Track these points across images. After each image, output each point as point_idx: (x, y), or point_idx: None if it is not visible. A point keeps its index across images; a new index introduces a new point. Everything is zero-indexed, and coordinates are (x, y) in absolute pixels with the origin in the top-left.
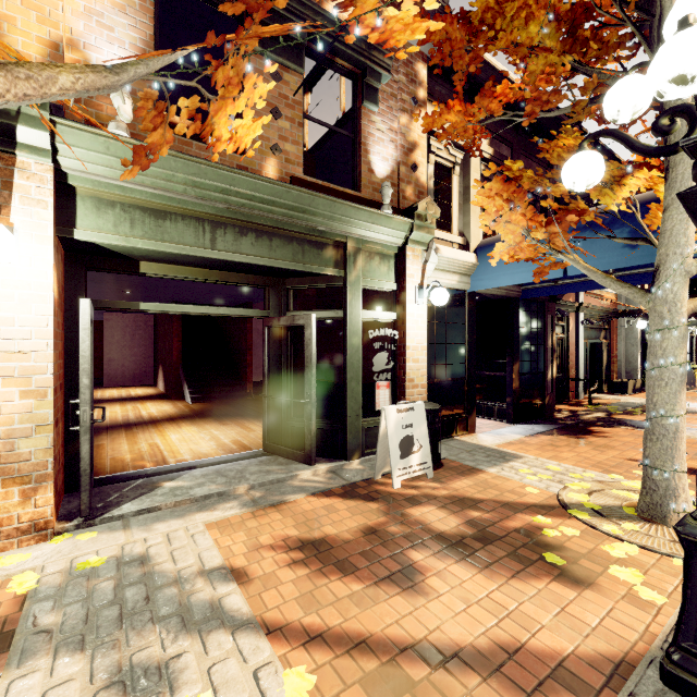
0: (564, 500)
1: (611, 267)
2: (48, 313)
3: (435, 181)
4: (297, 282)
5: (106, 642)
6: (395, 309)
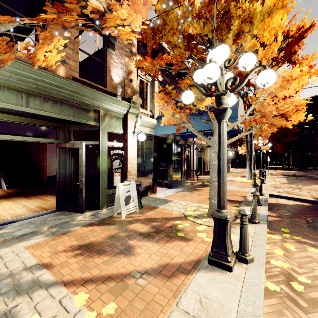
0: (186, 214)
1: (201, 129)
2: None
3: (140, 87)
4: (75, 127)
5: None
6: (123, 141)
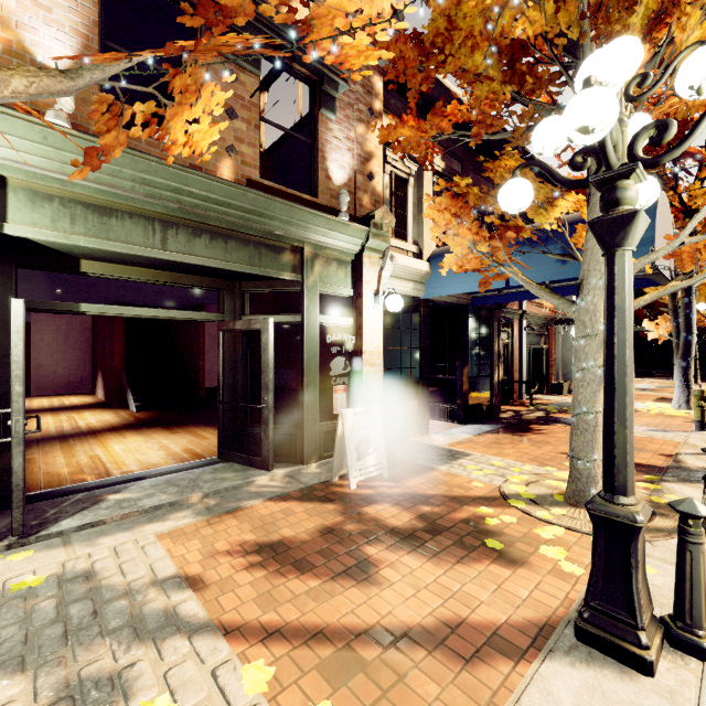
0: (505, 492)
1: (546, 279)
2: None
3: (390, 190)
4: (254, 286)
5: (50, 660)
6: (352, 315)
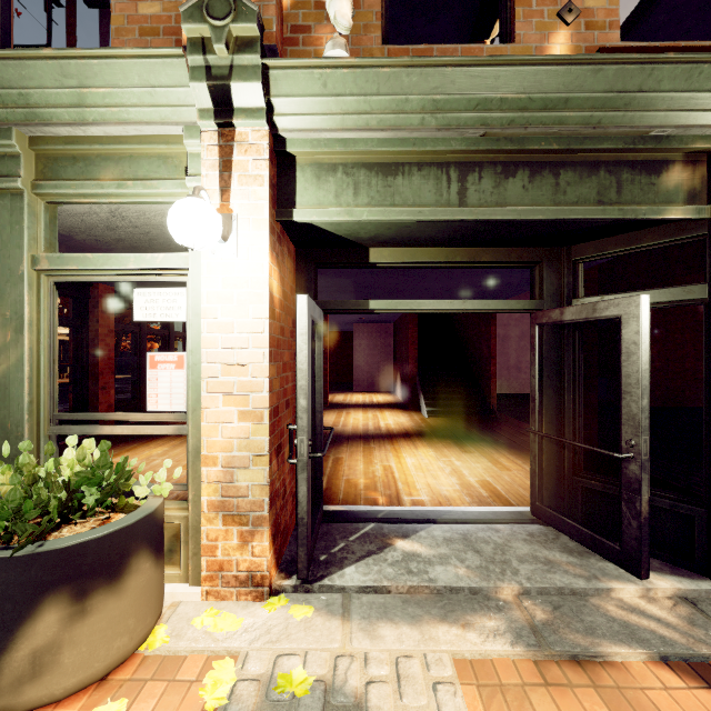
0: None
1: None
2: (264, 315)
3: None
4: (594, 248)
5: None
6: None
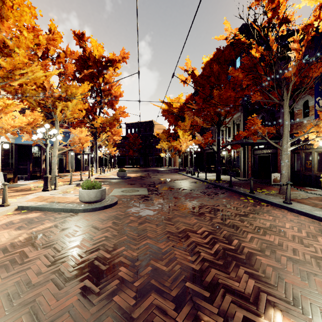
0: (38, 186)
1: (51, 143)
2: None
3: None
4: None
5: None
6: None
